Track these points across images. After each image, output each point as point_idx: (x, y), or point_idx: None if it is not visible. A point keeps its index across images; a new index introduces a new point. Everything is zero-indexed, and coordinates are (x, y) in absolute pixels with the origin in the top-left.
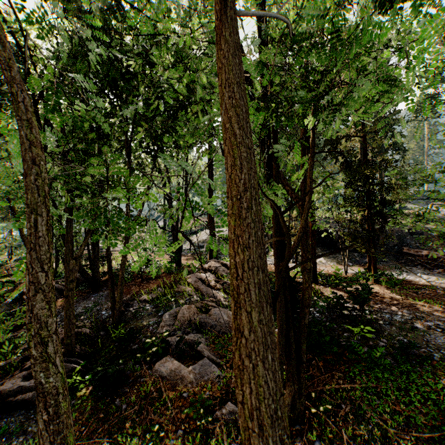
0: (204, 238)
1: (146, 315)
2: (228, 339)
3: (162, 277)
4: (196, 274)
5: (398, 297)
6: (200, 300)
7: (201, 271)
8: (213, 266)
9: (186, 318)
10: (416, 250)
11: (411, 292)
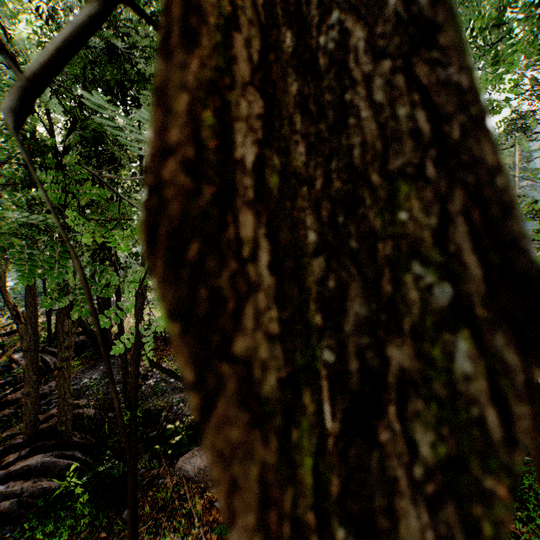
0: None
1: (169, 390)
2: None
3: None
4: None
5: None
6: None
7: None
8: None
9: None
10: None
11: None
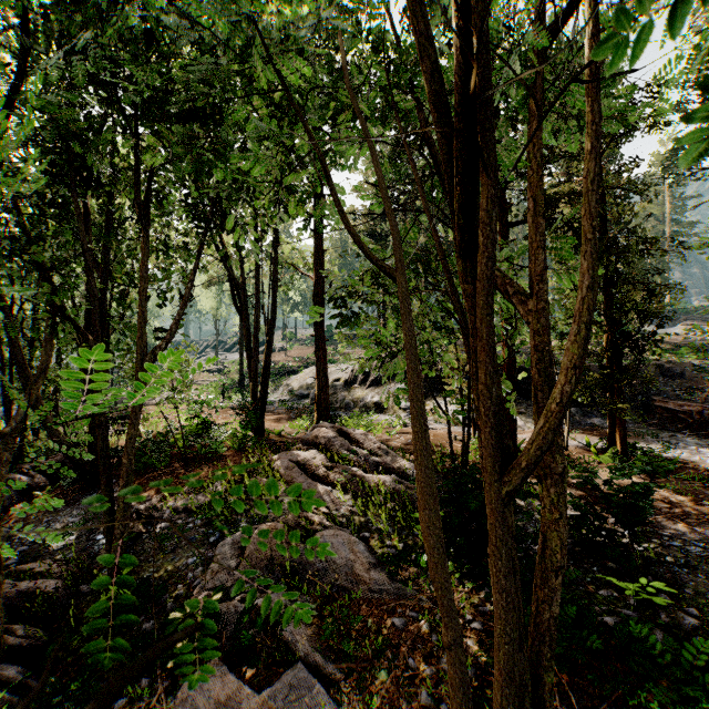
0: (308, 382)
1: (184, 542)
2: (351, 605)
3: (225, 458)
4: (290, 454)
5: (681, 500)
6: None
7: (301, 446)
8: (323, 437)
9: (264, 554)
10: (679, 403)
11: (701, 487)
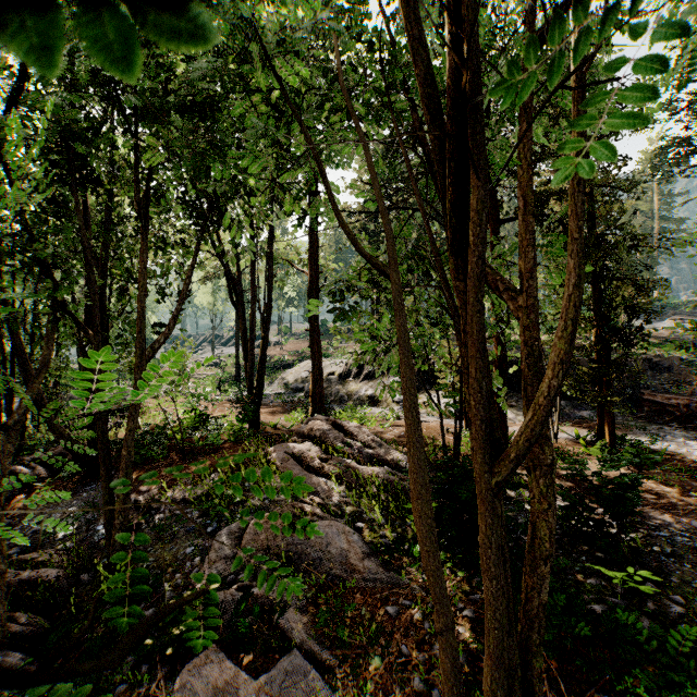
0: (303, 376)
1: (182, 533)
2: (346, 593)
3: (222, 451)
4: (285, 446)
5: (668, 491)
6: (291, 499)
7: (296, 439)
8: (318, 429)
9: (261, 544)
10: (667, 396)
11: (688, 478)
